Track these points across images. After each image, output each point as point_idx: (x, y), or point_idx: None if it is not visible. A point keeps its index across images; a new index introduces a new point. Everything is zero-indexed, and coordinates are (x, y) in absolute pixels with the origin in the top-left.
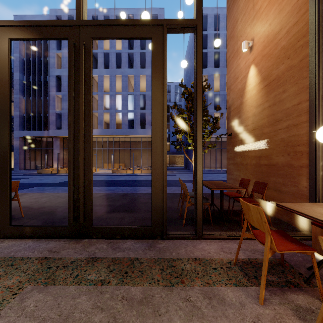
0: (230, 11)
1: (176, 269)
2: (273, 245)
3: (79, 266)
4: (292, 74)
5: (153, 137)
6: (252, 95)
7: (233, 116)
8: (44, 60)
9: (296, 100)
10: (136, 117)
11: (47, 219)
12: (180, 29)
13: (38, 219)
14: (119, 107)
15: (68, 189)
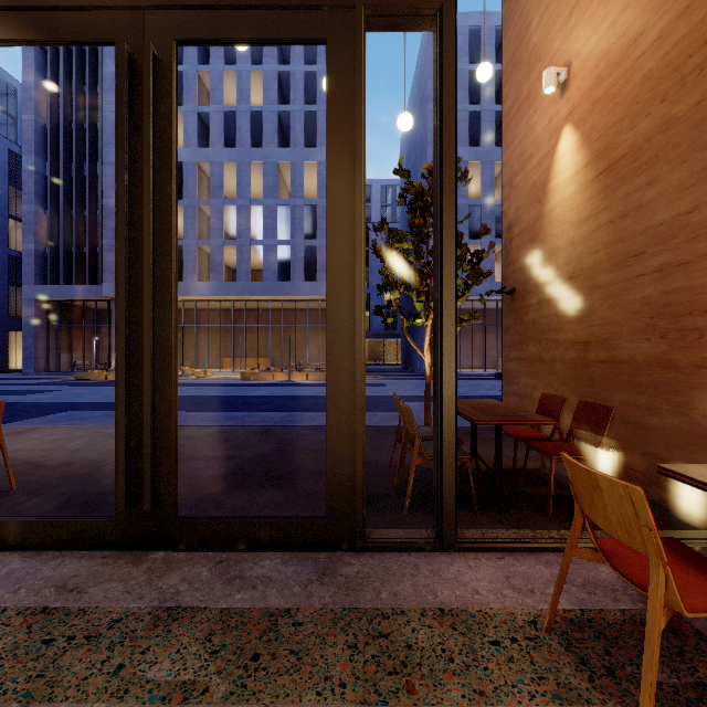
0: (511, 4)
1: (391, 644)
2: (674, 593)
3: (131, 637)
4: (674, 139)
5: (331, 292)
6: (566, 197)
7: (519, 249)
8: (90, 128)
9: (684, 202)
10: (295, 255)
11: (71, 494)
12: (399, 18)
13: (49, 496)
14: (259, 234)
15: (116, 423)
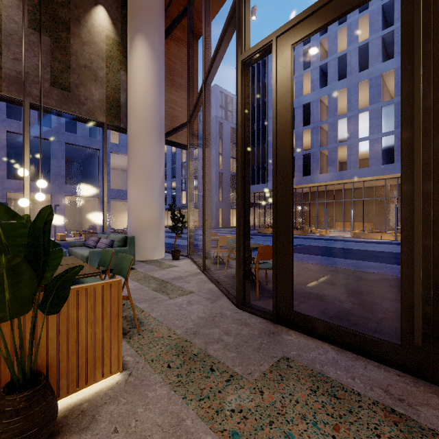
0: None
1: None
2: None
3: None
4: None
5: None
6: None
7: None
8: (262, 103)
9: None
10: (398, 141)
11: (321, 307)
12: None
13: (308, 304)
14: (362, 133)
15: (401, 273)
